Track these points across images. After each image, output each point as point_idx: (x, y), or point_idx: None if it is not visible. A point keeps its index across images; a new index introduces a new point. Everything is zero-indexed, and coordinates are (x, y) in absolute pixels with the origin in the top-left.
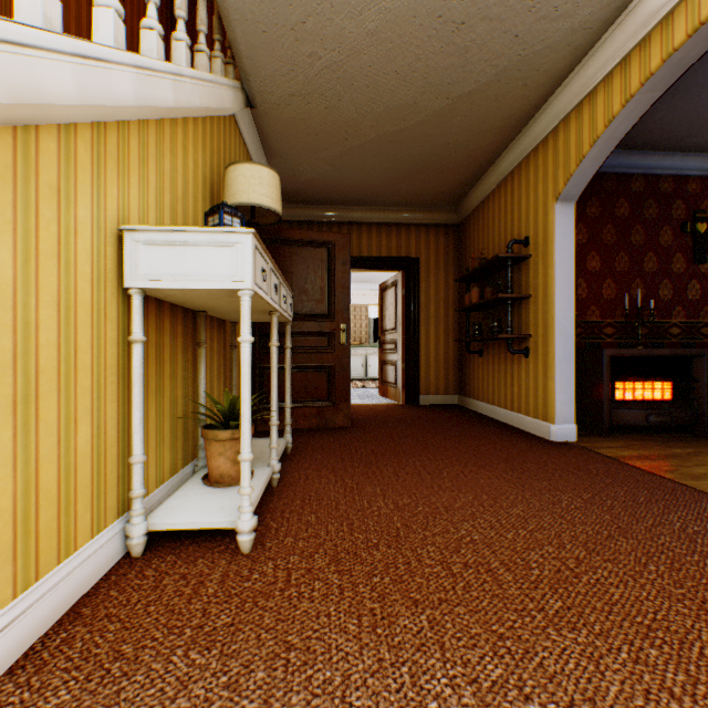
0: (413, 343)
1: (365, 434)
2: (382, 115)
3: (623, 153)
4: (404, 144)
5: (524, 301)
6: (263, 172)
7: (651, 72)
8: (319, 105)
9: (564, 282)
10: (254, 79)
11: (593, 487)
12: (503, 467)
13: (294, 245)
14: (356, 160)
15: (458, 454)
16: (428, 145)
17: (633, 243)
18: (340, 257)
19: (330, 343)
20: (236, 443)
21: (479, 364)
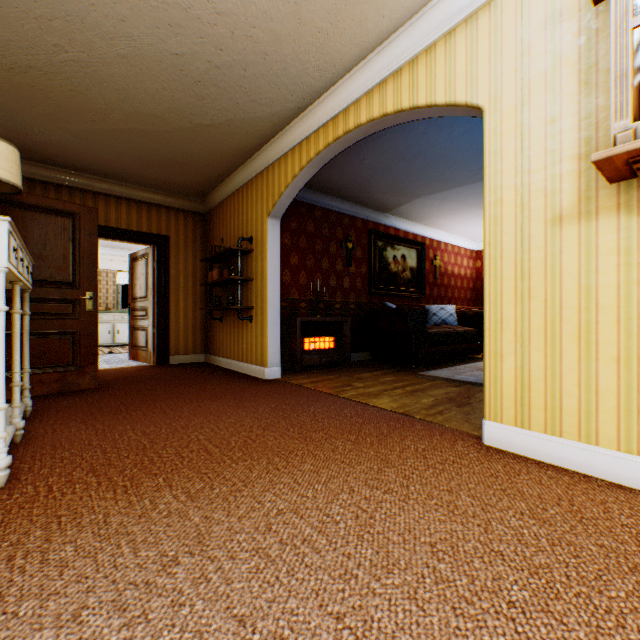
0: (164, 310)
1: (116, 391)
2: (133, 115)
3: (311, 191)
4: (154, 142)
5: (251, 282)
6: (1, 145)
7: (311, 158)
8: (64, 85)
9: (274, 272)
10: None
11: (280, 400)
12: (230, 398)
13: (30, 209)
14: (105, 141)
15: (199, 395)
16: (177, 149)
17: (317, 250)
18: (87, 228)
19: (75, 310)
20: None
21: (221, 328)
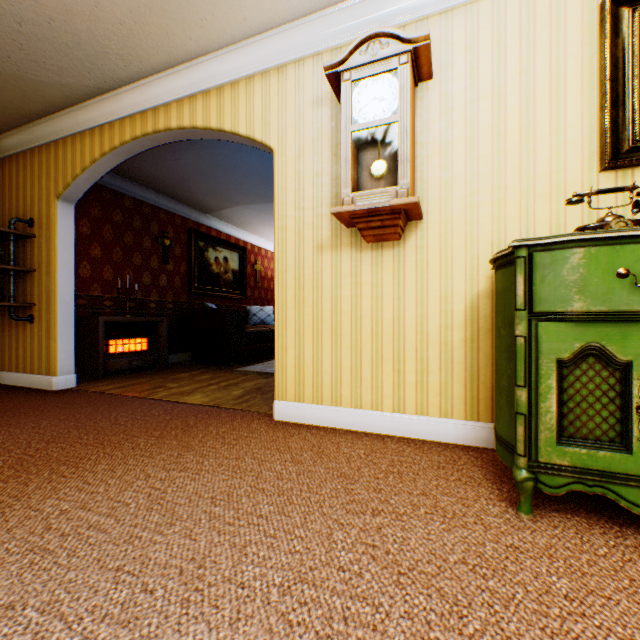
0: None
1: None
2: None
3: (120, 178)
4: None
5: (32, 274)
6: None
7: (116, 146)
8: None
9: (67, 264)
10: None
11: (74, 411)
12: None
13: None
14: None
15: None
16: None
17: (127, 243)
18: None
19: None
20: None
21: None
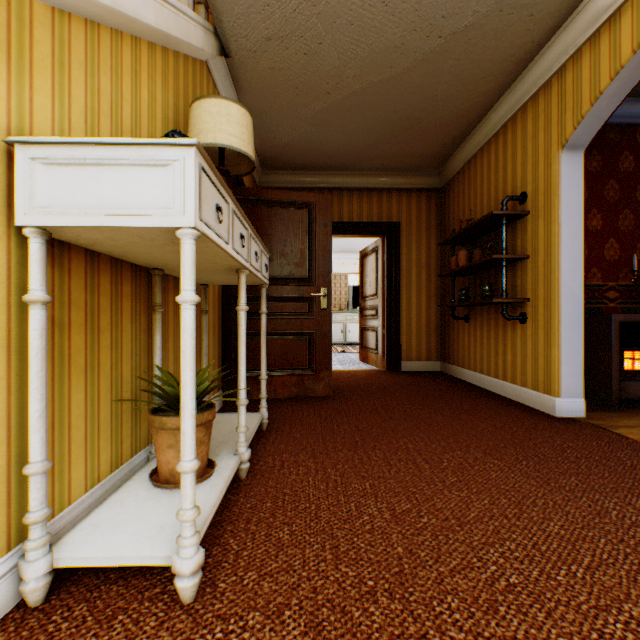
0: (394, 309)
1: (348, 405)
2: (366, 61)
3: (629, 101)
4: (388, 97)
5: (520, 262)
6: (232, 108)
7: None
8: (298, 51)
9: (571, 240)
10: (227, 18)
11: (639, 487)
12: (513, 453)
13: (273, 205)
14: (338, 118)
15: (455, 433)
16: (415, 97)
17: (638, 200)
18: (320, 218)
19: (310, 308)
20: None
21: (464, 330)
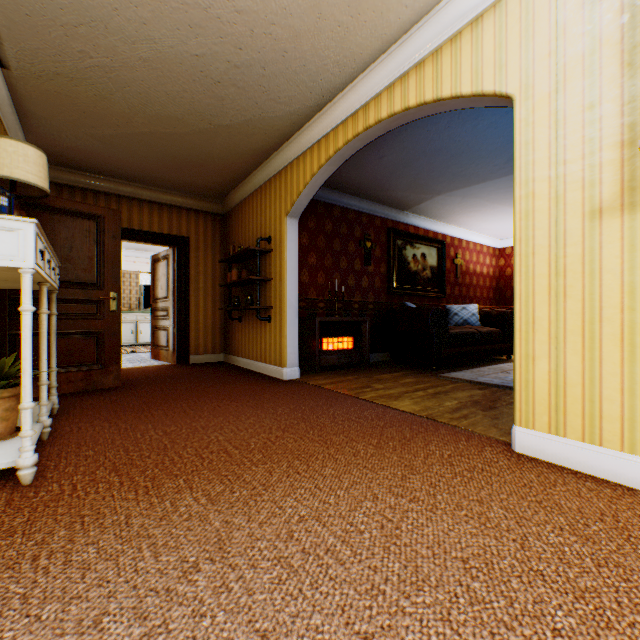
0: (185, 311)
1: (138, 390)
2: (154, 118)
3: (329, 190)
4: (175, 144)
5: (269, 282)
6: (30, 150)
7: (330, 156)
8: (89, 91)
9: (292, 272)
10: (11, 45)
11: (299, 402)
12: (249, 399)
13: (57, 212)
14: (128, 145)
15: (218, 395)
16: (197, 151)
17: (335, 249)
18: (111, 230)
19: (99, 310)
20: (5, 401)
21: (240, 328)
